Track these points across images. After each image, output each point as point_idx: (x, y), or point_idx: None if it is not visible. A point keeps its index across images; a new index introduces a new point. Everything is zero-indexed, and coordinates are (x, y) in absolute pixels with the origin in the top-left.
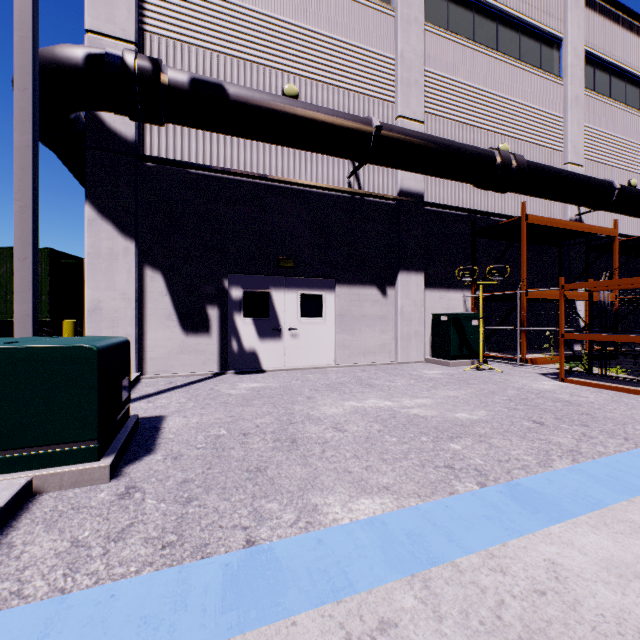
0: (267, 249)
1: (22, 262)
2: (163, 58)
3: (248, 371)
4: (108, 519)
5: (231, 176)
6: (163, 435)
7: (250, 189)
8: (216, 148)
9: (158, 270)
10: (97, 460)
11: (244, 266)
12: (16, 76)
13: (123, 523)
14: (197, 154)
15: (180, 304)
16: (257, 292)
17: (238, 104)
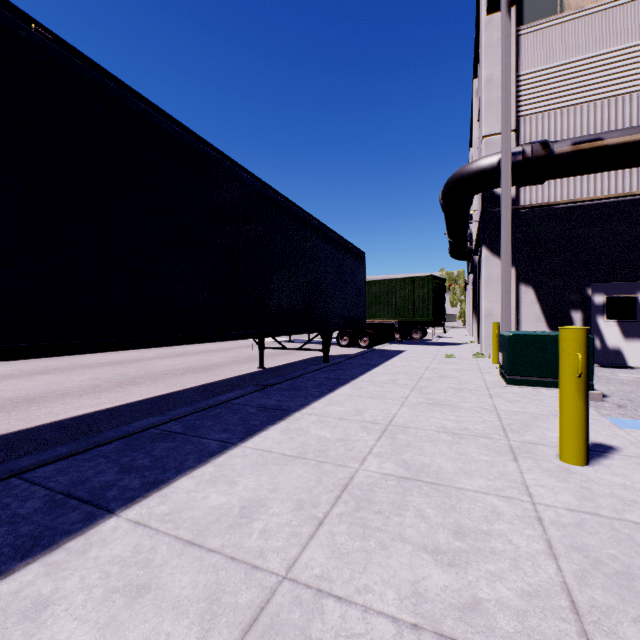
0: (633, 258)
1: (505, 293)
2: (533, 130)
3: (613, 366)
4: (625, 411)
5: (593, 201)
6: (600, 391)
7: (614, 208)
8: (579, 182)
9: (529, 285)
10: (592, 390)
11: (607, 275)
12: (503, 201)
13: (637, 413)
14: (561, 192)
15: (546, 310)
16: (621, 297)
17: (615, 148)
